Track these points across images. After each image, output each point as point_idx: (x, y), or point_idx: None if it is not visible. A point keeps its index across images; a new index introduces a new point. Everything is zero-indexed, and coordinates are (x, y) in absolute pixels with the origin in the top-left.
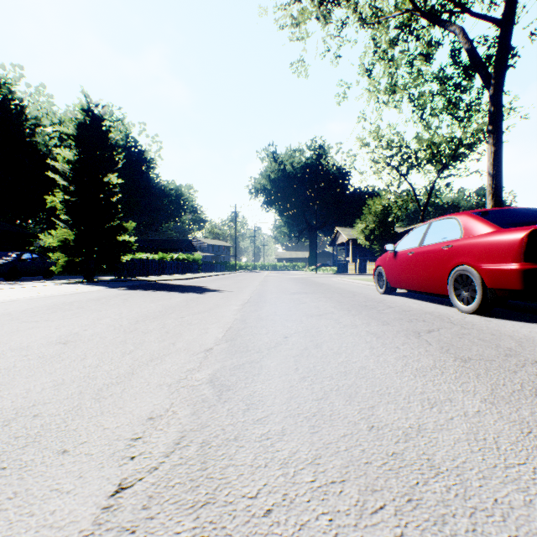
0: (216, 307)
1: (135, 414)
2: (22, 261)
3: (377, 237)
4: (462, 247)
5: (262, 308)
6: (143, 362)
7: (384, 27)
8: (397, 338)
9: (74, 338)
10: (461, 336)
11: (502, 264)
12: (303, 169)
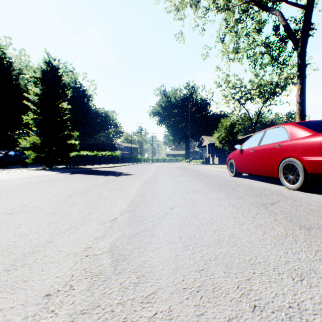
0: (126, 185)
1: (34, 290)
2: (8, 156)
3: (226, 142)
4: (289, 145)
5: (155, 186)
6: (62, 230)
7: (232, 12)
8: (251, 209)
9: (19, 209)
10: (296, 208)
11: (319, 157)
12: (181, 101)
